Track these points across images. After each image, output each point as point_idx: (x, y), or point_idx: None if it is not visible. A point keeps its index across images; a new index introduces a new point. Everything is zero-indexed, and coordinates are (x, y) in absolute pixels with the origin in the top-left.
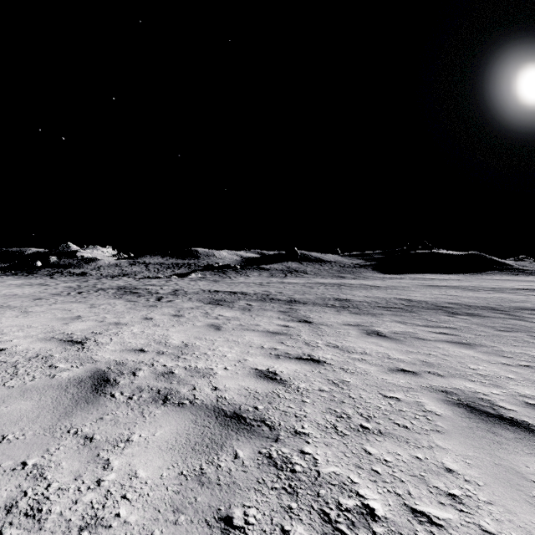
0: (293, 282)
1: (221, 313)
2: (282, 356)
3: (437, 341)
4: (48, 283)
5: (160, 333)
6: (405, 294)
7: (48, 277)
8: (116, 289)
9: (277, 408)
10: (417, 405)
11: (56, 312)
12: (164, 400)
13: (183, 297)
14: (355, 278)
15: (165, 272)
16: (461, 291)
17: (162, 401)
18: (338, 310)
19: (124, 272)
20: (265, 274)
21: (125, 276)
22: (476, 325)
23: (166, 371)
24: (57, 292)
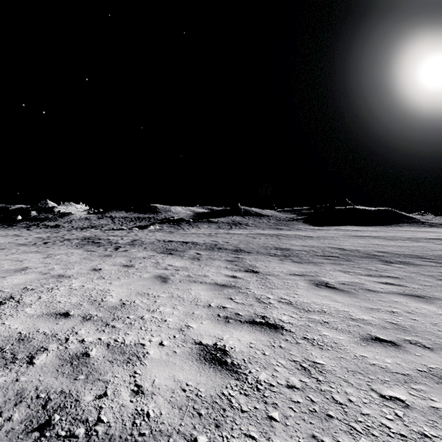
0: (238, 233)
1: (171, 263)
2: (231, 319)
3: (389, 293)
4: (22, 234)
5: (100, 288)
6: (337, 243)
7: (24, 229)
8: (81, 239)
9: (229, 441)
10: (439, 419)
11: (6, 263)
12: (43, 429)
13: (139, 246)
14: (290, 230)
15: (128, 224)
16: (383, 240)
17: (39, 432)
18: (281, 259)
19: (92, 225)
20: (213, 226)
21: (93, 228)
22: (415, 274)
23: (79, 352)
24: (25, 242)
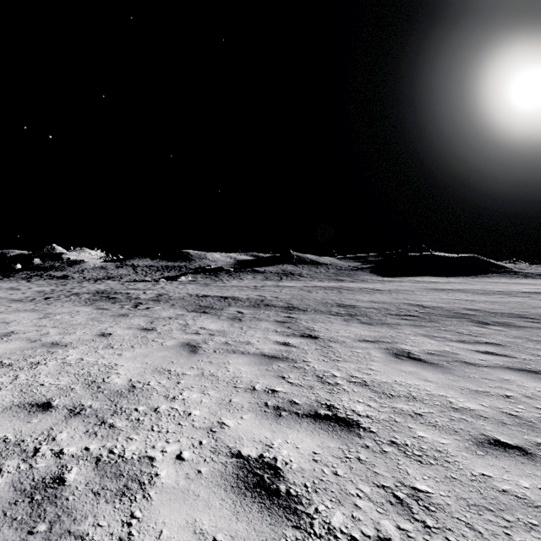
0: (290, 286)
1: (205, 325)
2: (284, 411)
3: (495, 368)
4: (20, 287)
5: (105, 363)
6: (414, 299)
7: (24, 281)
8: (92, 294)
9: None
10: None
11: None
12: None
13: (165, 303)
14: (354, 281)
15: (154, 275)
16: (471, 295)
17: None
18: (346, 319)
19: (109, 275)
20: (259, 277)
21: (110, 279)
22: (521, 340)
23: (49, 476)
24: (21, 297)
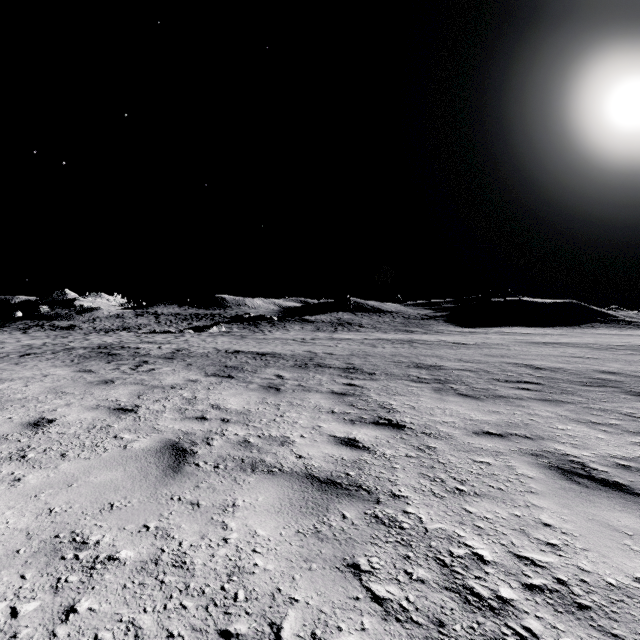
0: (347, 339)
1: (220, 401)
2: None
3: None
4: (7, 340)
5: None
6: (516, 356)
7: (19, 332)
8: (90, 349)
9: None
10: None
11: None
12: None
13: (180, 362)
14: (426, 333)
15: (180, 324)
16: (589, 350)
17: None
18: (436, 389)
19: (125, 325)
20: (309, 328)
21: (125, 330)
22: None
23: None
24: None
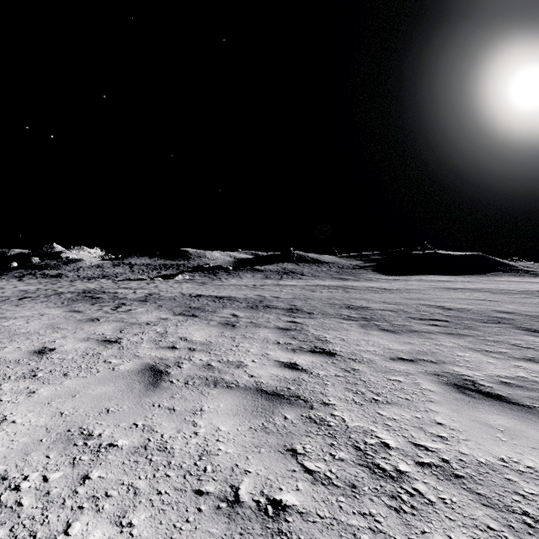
0: (291, 285)
1: (187, 334)
2: None
3: None
4: (6, 286)
5: None
6: (430, 299)
7: (15, 279)
8: (77, 293)
9: None
10: None
11: None
12: None
13: (152, 304)
14: (357, 280)
15: (151, 273)
16: (490, 294)
17: None
18: (362, 325)
19: (104, 274)
20: (259, 276)
21: (105, 278)
22: None
23: None
24: None
